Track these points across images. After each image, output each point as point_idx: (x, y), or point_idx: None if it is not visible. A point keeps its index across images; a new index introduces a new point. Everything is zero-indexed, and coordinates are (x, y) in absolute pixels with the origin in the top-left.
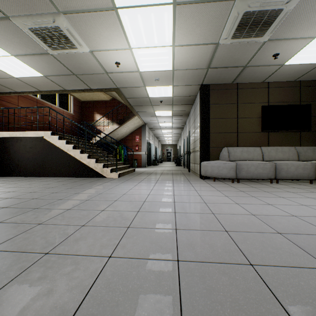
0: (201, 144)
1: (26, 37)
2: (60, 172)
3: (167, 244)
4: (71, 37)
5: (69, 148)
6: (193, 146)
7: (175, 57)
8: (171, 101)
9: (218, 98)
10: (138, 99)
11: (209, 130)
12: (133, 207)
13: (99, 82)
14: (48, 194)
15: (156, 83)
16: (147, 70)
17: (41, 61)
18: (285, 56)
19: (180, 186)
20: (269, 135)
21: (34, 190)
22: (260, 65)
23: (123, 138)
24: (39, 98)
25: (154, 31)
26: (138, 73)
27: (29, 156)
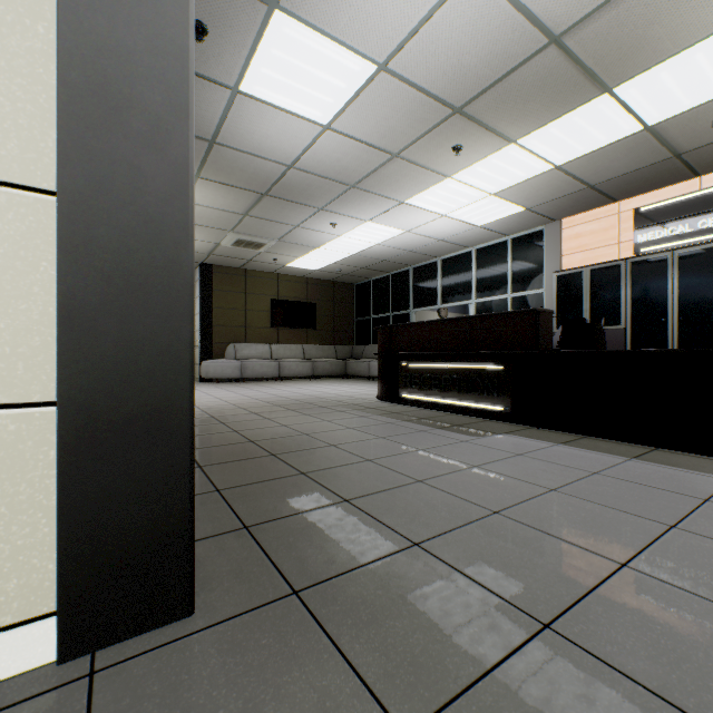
0: (202, 339)
1: None
2: None
3: None
4: None
5: None
6: None
7: None
8: None
9: (224, 283)
10: None
11: (212, 321)
12: None
13: None
14: None
15: None
16: None
17: None
18: (284, 261)
19: None
20: (280, 331)
21: None
22: (266, 262)
23: None
24: None
25: None
26: None
27: None
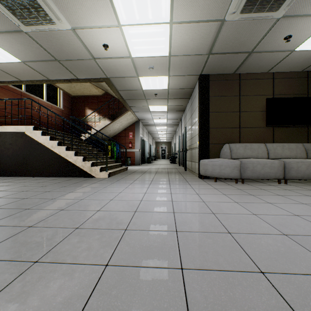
0: (200, 141)
1: None
2: (44, 171)
3: None
4: (46, 6)
5: (53, 144)
6: (190, 143)
7: (172, 38)
8: (166, 94)
9: (218, 90)
10: (131, 92)
11: (208, 124)
12: (120, 221)
13: (87, 70)
14: (15, 200)
15: (150, 72)
16: (140, 56)
17: (15, 41)
18: (298, 39)
19: (178, 189)
20: (274, 130)
21: (1, 195)
22: (268, 51)
23: (115, 135)
24: (23, 91)
25: (148, 1)
26: (130, 60)
27: (8, 153)
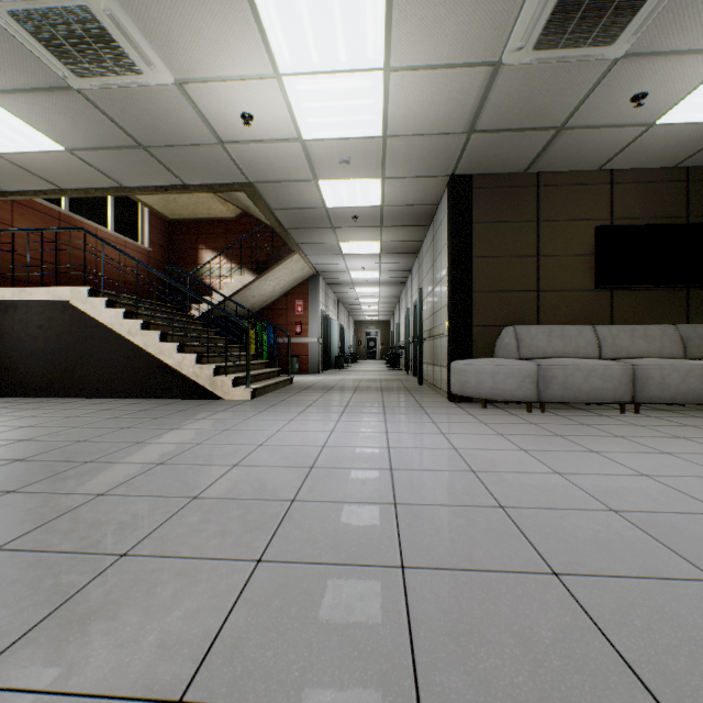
0: (450, 320)
1: (8, 39)
2: (112, 386)
3: (377, 635)
4: (124, 39)
5: (132, 328)
6: (431, 325)
7: (390, 100)
8: (379, 217)
9: (492, 208)
10: (300, 212)
11: (469, 284)
12: (280, 485)
13: (205, 167)
14: (61, 445)
15: (342, 170)
16: (320, 137)
17: (55, 109)
18: (661, 100)
19: (402, 423)
20: (614, 297)
21: (29, 435)
22: (598, 126)
23: (266, 306)
24: (65, 210)
25: (338, 27)
26: (299, 145)
27: (35, 347)
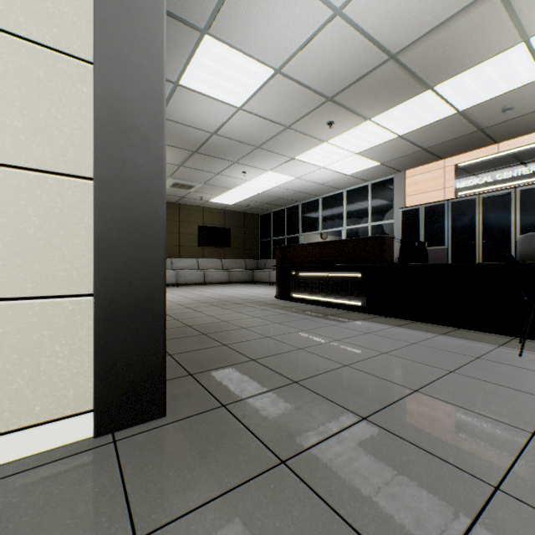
0: None
1: None
2: None
3: None
4: None
5: None
6: None
7: None
8: None
9: None
10: None
11: None
12: None
13: None
14: None
15: None
16: None
17: None
18: (208, 198)
19: None
20: (205, 249)
21: None
22: (194, 199)
23: None
24: None
25: None
26: None
27: None
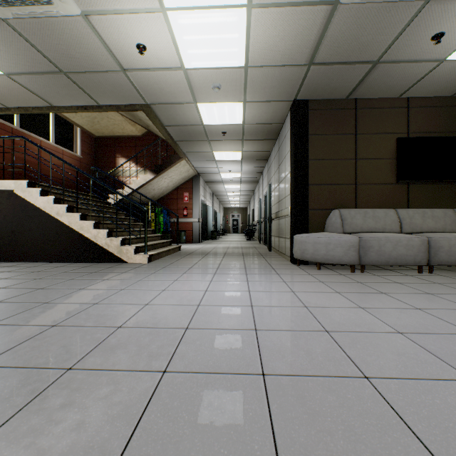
0: (293, 205)
1: None
2: (45, 253)
3: None
4: None
5: (60, 210)
6: (277, 209)
7: (251, 34)
8: (241, 133)
9: (323, 124)
10: (185, 128)
11: (307, 179)
12: (155, 351)
13: (113, 90)
14: None
15: (215, 95)
16: (198, 66)
17: None
18: (454, 39)
19: (261, 282)
20: (410, 189)
21: None
22: (404, 61)
23: (163, 196)
24: (16, 126)
25: None
26: (182, 73)
27: None
